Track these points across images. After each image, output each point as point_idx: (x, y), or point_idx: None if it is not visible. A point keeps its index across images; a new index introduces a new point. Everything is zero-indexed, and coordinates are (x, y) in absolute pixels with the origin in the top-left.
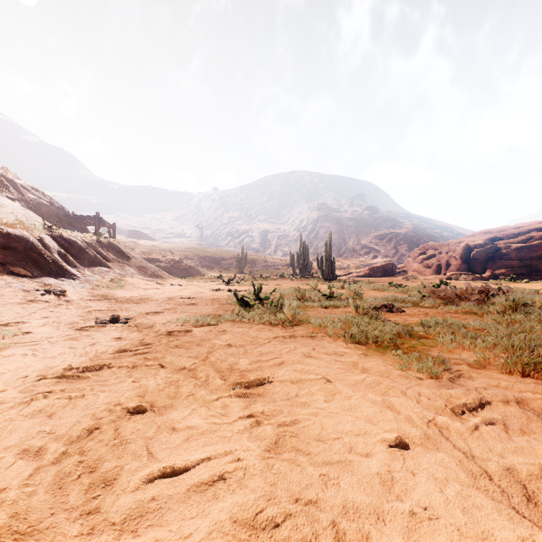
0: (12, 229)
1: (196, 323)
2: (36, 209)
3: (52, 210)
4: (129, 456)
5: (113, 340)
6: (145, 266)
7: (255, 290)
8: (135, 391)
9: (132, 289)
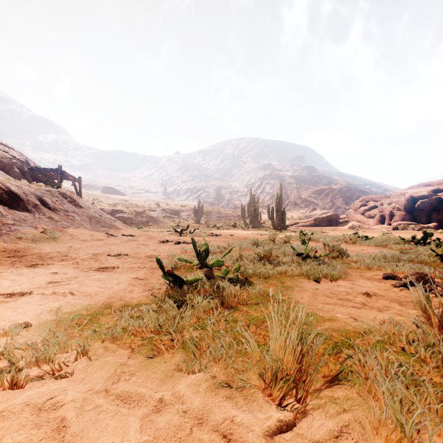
0: None
1: None
2: None
3: (14, 163)
4: None
5: None
6: (98, 216)
7: (197, 254)
8: None
9: (67, 241)
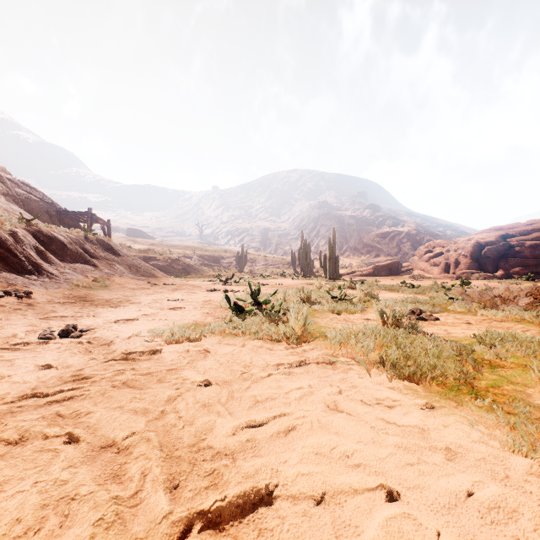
0: None
1: (170, 339)
2: (24, 204)
3: (41, 205)
4: None
5: (36, 370)
6: (137, 264)
7: (252, 293)
8: None
9: (118, 289)
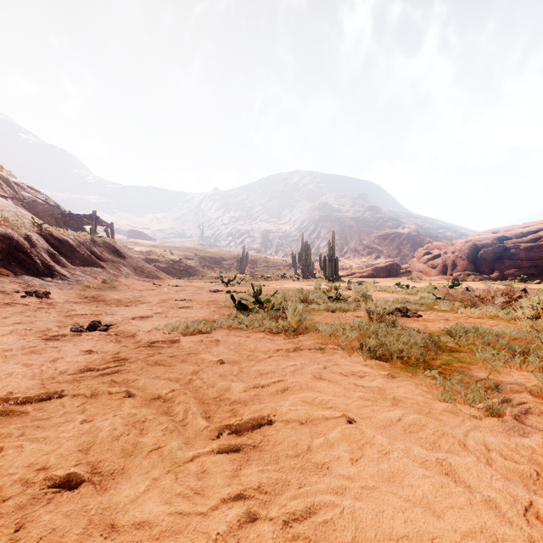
0: None
1: (185, 331)
2: (30, 208)
3: (47, 209)
4: None
5: (81, 354)
6: (141, 266)
7: (254, 293)
8: (78, 441)
9: (126, 290)
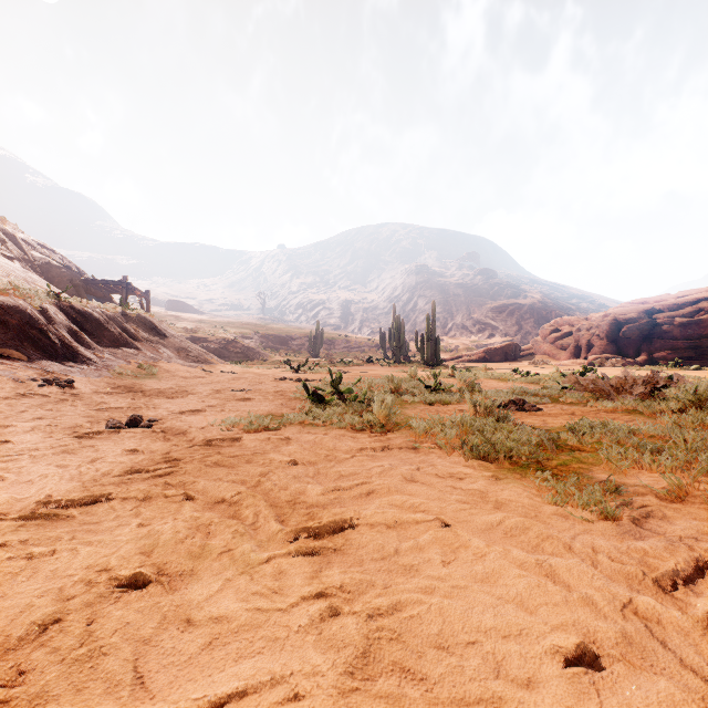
0: (2, 296)
1: (248, 428)
2: (43, 272)
3: (64, 273)
4: (98, 684)
5: (124, 454)
6: (187, 347)
7: (332, 380)
8: (138, 544)
9: (168, 378)
